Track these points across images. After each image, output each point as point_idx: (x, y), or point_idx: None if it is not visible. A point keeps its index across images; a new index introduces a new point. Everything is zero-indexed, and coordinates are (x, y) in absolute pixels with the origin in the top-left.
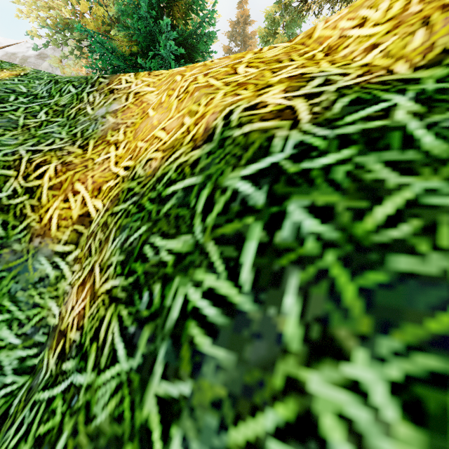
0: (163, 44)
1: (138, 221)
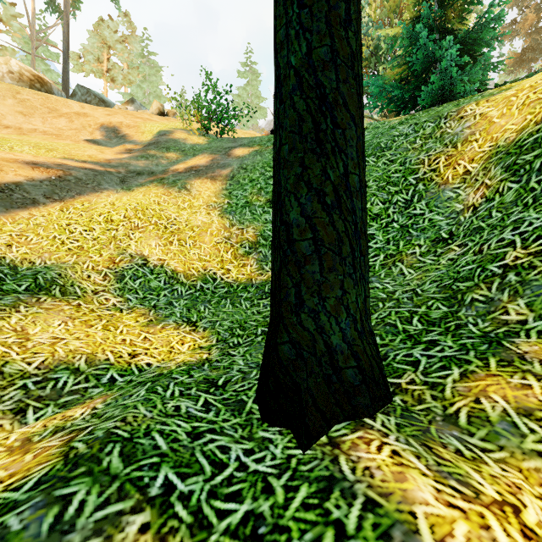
0: (447, 60)
1: (509, 157)
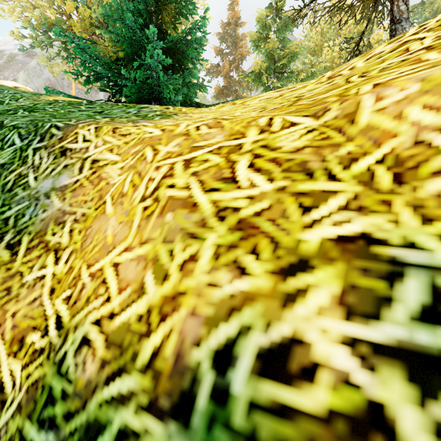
0: (150, 53)
1: None
